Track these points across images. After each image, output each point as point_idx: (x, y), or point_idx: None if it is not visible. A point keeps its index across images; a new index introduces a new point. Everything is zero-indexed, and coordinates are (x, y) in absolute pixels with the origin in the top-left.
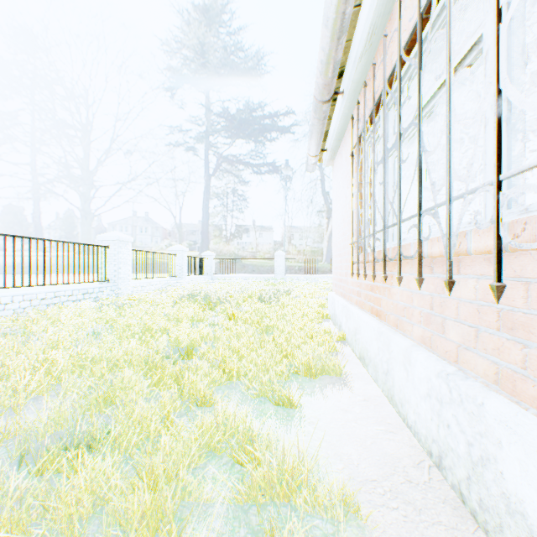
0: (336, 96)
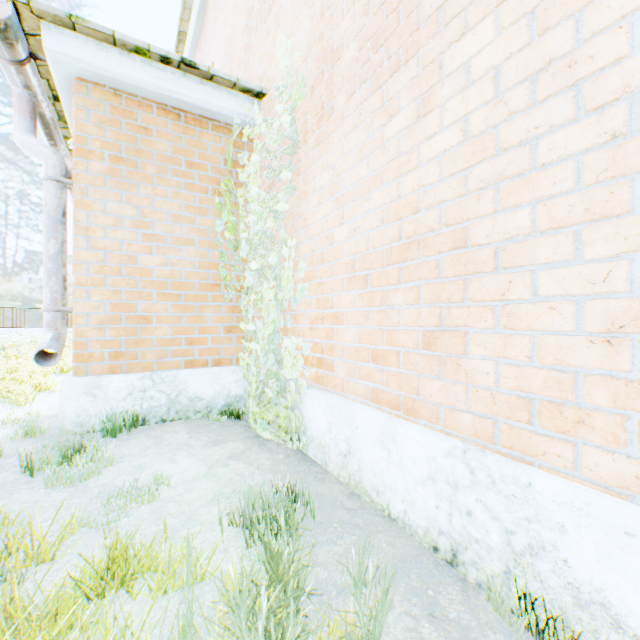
0: None
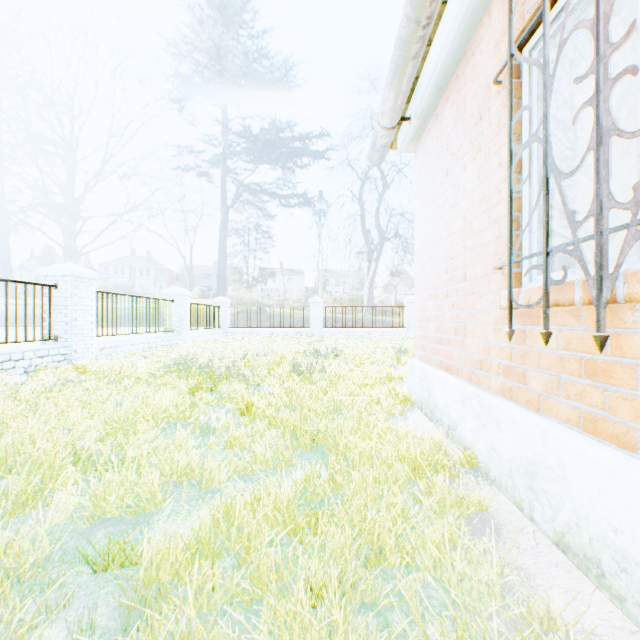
0: None
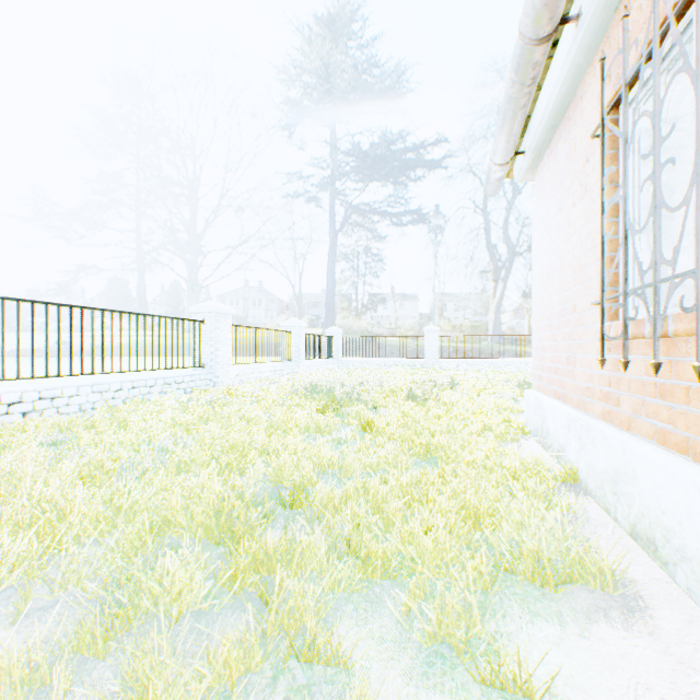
0: (557, 35)
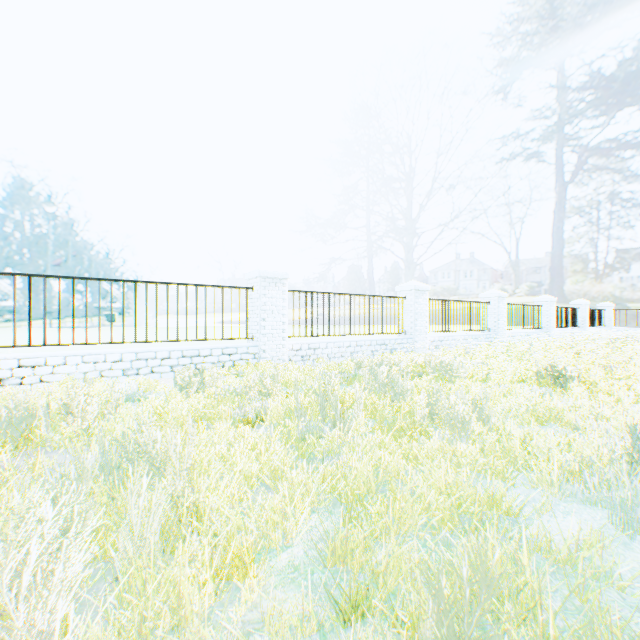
0: None
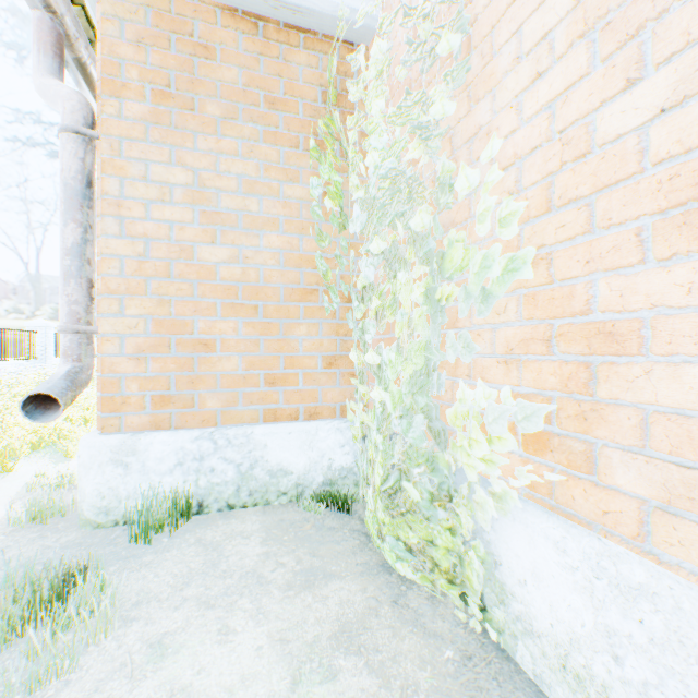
0: None
